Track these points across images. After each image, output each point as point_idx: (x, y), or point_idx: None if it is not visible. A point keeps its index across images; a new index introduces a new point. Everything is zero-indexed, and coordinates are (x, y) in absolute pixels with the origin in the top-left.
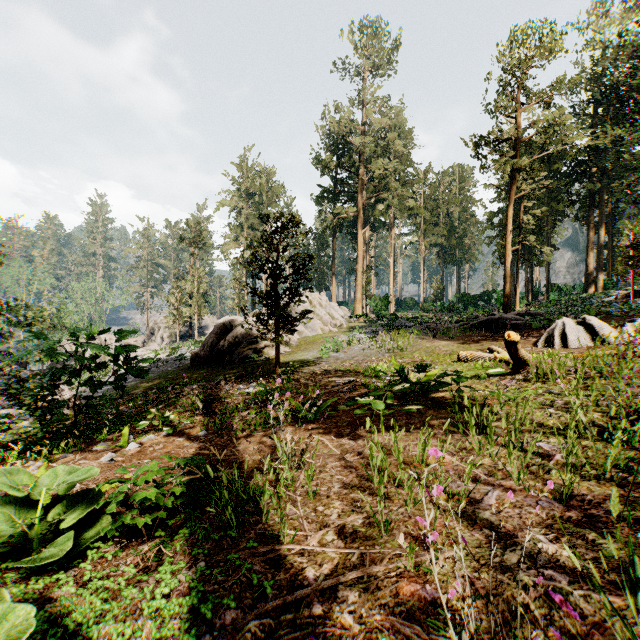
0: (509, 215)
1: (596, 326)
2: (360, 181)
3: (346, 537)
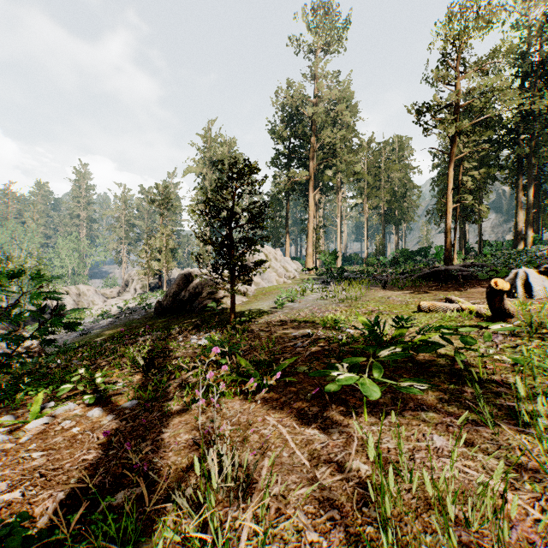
0: (450, 175)
1: None
2: (311, 148)
3: None
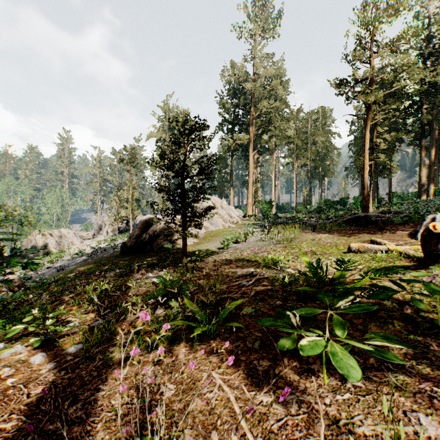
0: (367, 137)
1: None
2: (251, 117)
3: None
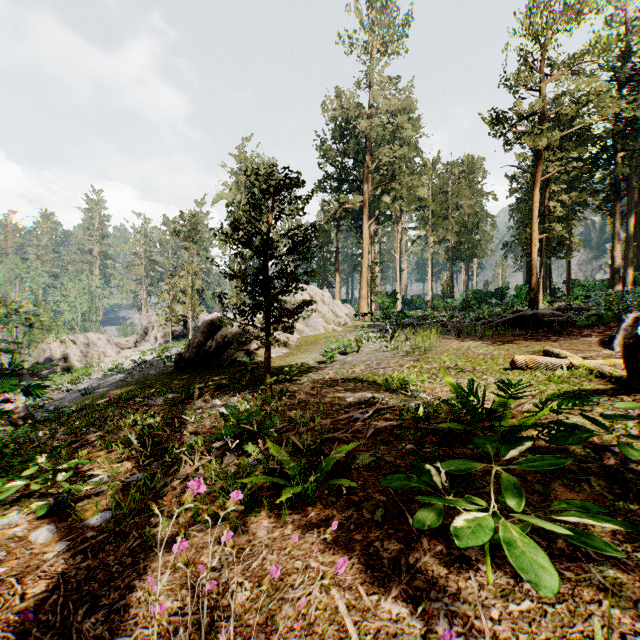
0: (536, 199)
1: None
2: (365, 170)
3: None
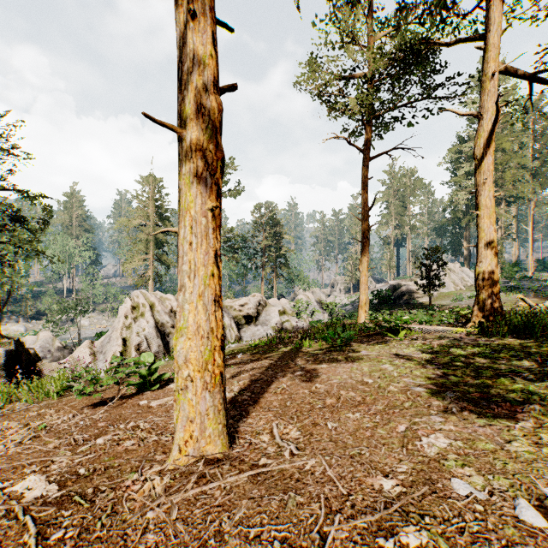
0: None
1: None
2: None
3: None
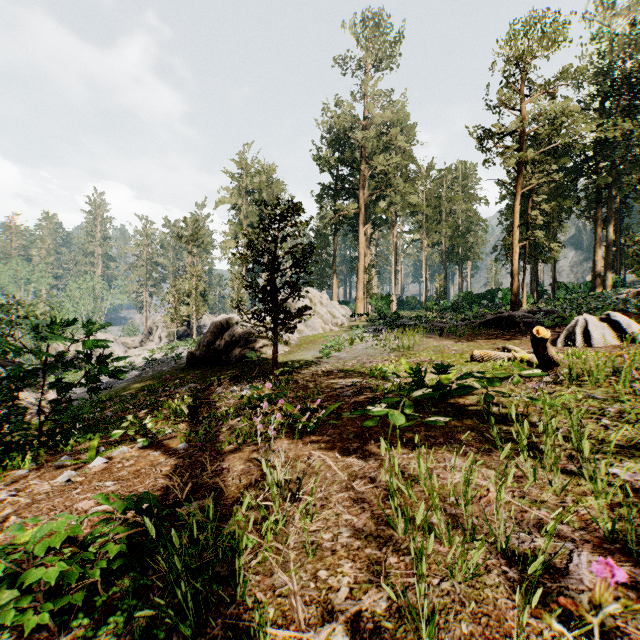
0: (517, 210)
1: (622, 323)
2: (362, 177)
3: (364, 639)
